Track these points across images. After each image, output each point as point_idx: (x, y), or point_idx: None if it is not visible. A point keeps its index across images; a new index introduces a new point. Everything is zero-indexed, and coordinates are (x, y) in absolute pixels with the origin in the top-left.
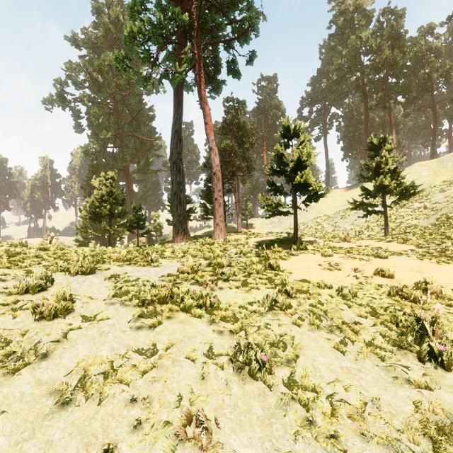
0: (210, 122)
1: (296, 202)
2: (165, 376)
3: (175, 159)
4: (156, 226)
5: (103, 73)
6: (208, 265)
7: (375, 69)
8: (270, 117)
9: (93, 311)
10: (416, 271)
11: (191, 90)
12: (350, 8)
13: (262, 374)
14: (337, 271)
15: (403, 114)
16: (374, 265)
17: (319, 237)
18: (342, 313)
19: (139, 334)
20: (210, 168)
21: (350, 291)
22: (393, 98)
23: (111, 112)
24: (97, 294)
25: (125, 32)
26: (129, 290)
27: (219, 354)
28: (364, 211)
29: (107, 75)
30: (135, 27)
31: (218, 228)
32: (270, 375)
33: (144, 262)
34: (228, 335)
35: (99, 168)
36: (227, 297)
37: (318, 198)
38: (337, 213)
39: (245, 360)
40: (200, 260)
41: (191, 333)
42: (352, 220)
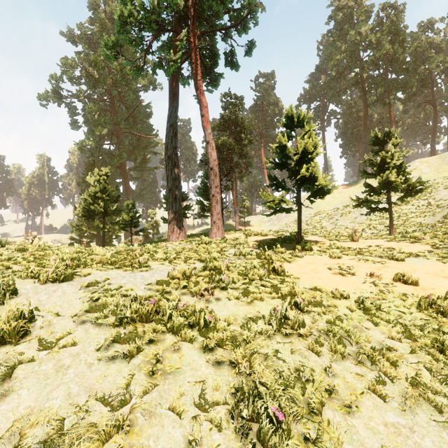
0: (207, 114)
1: (300, 199)
2: (136, 444)
3: (170, 154)
4: (153, 223)
5: (99, 69)
6: (203, 269)
7: (375, 64)
8: (268, 114)
9: (55, 334)
10: (441, 276)
11: (187, 83)
12: (349, 3)
13: (277, 439)
14: (350, 276)
15: (403, 110)
16: (391, 268)
17: (323, 236)
18: (368, 333)
19: (110, 369)
20: (207, 164)
21: (371, 302)
22: (393, 93)
23: (107, 109)
24: (66, 308)
25: (115, 15)
26: (107, 303)
27: (214, 403)
28: (367, 208)
29: (103, 71)
30: (126, 11)
31: (215, 227)
32: (288, 442)
33: (130, 266)
34: (227, 369)
35: (95, 165)
36: (225, 311)
37: (324, 194)
38: (337, 210)
39: (252, 414)
40: (195, 262)
41: (178, 366)
42: (352, 218)
